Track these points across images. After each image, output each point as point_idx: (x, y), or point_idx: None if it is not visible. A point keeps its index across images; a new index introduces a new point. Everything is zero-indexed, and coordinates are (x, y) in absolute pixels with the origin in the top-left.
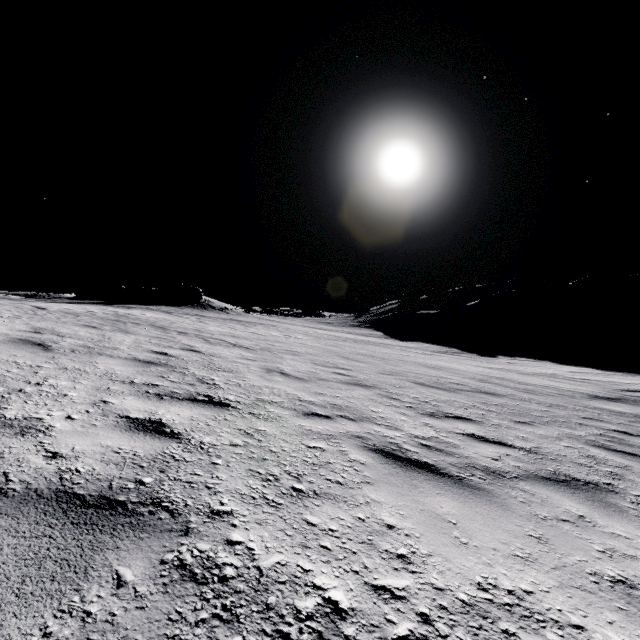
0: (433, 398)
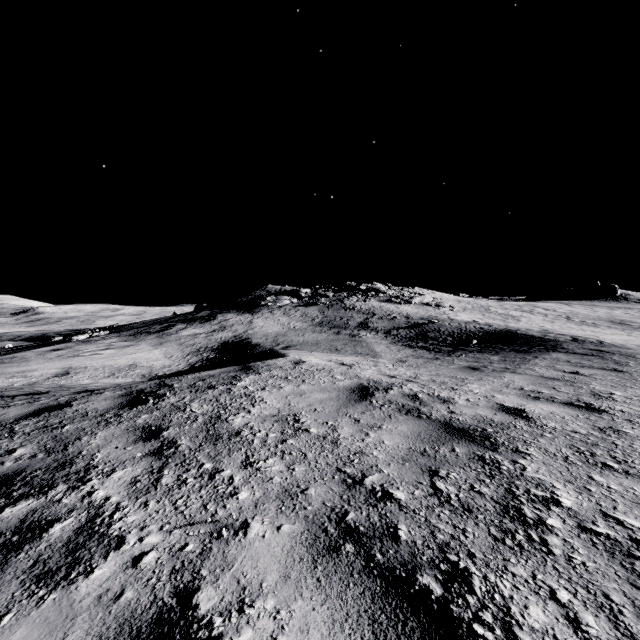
0: (585, 318)
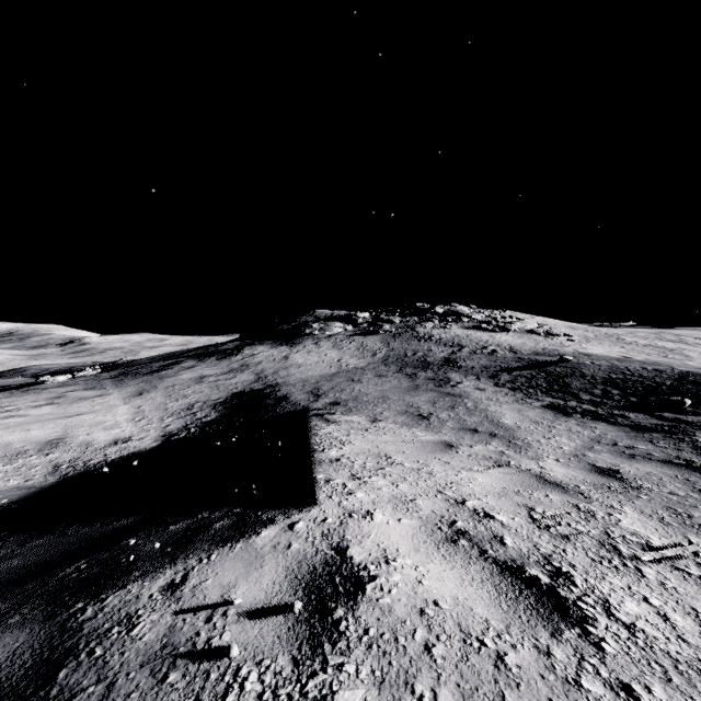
0: None
